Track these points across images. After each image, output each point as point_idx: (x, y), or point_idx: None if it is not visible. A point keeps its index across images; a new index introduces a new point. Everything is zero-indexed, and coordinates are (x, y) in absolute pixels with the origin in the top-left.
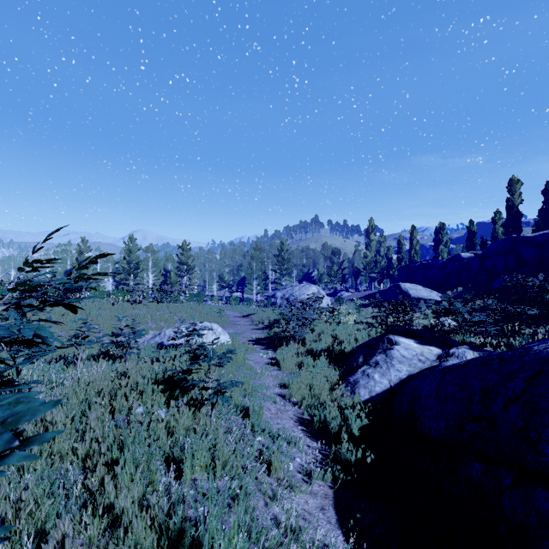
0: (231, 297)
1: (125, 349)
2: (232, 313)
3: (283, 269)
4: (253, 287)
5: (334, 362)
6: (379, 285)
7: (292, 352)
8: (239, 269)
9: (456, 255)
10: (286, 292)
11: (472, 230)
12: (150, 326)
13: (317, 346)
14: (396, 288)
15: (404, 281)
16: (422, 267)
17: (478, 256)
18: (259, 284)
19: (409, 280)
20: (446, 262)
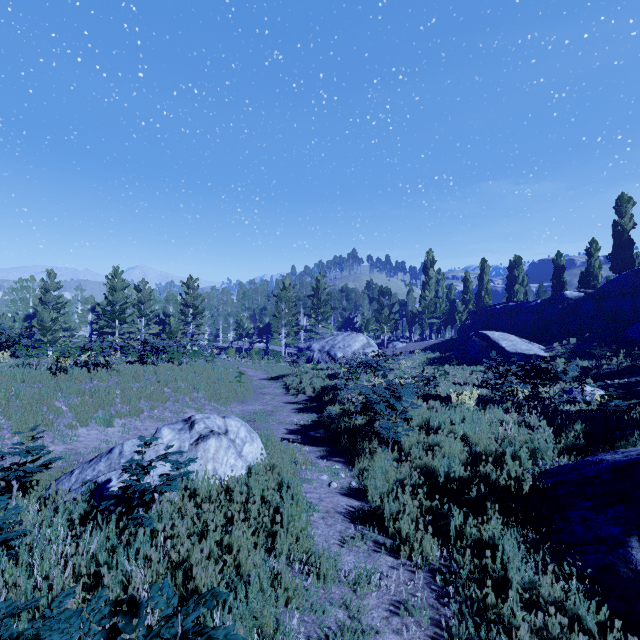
0: (252, 349)
1: (3, 511)
2: (255, 373)
3: (319, 314)
4: (281, 337)
5: (513, 524)
6: (438, 333)
7: (390, 476)
8: (263, 314)
9: (559, 294)
10: (326, 343)
11: (560, 264)
12: (118, 410)
13: (446, 466)
14: (481, 339)
15: (481, 329)
16: (507, 310)
17: (589, 295)
18: (289, 332)
19: (488, 328)
20: (542, 303)
